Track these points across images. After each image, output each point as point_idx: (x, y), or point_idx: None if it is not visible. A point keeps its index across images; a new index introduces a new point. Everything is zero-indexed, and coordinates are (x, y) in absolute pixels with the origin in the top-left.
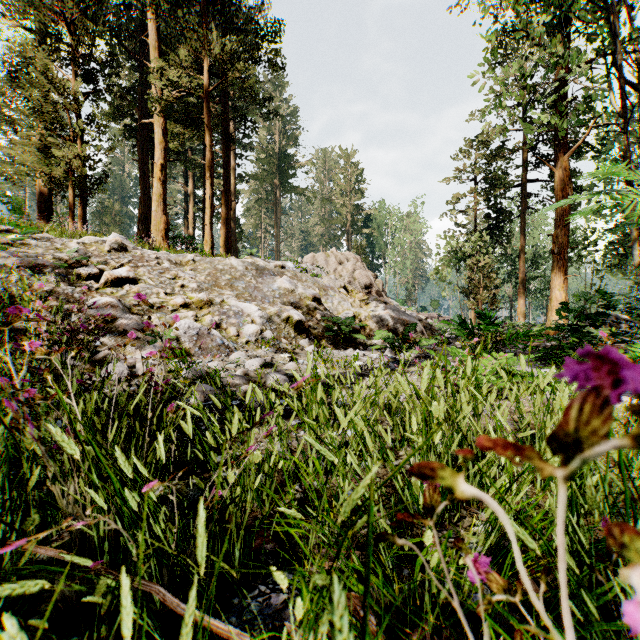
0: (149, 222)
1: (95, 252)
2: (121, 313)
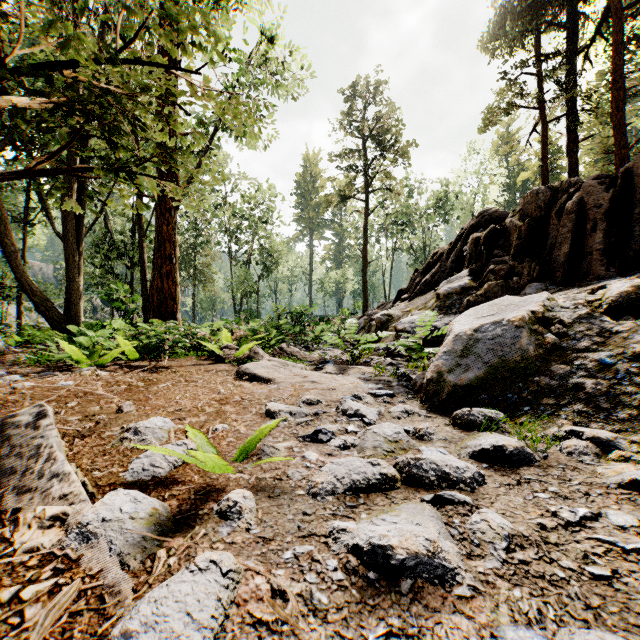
0: None
1: None
2: None
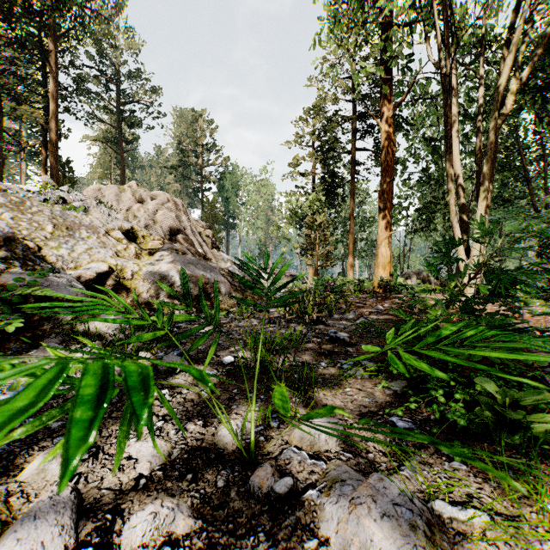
0: None
1: None
2: None
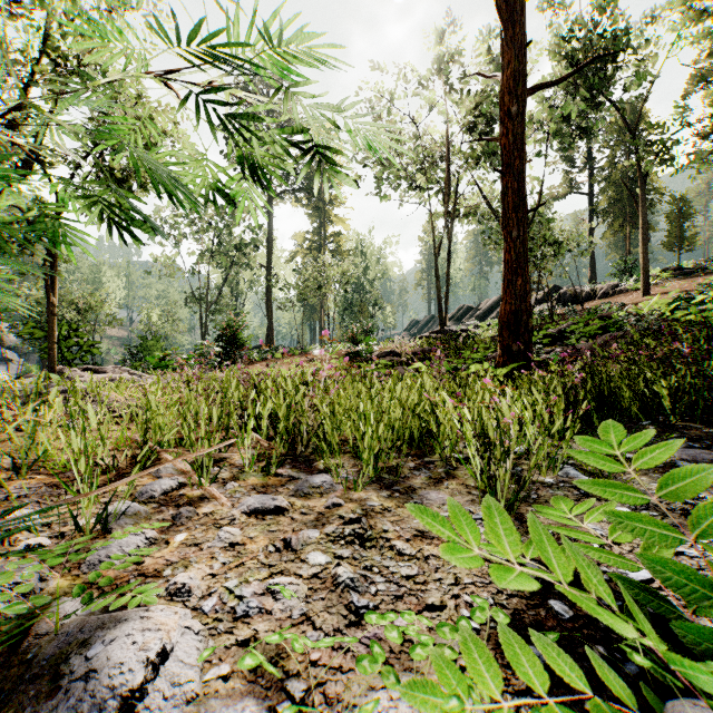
0: None
1: None
2: None
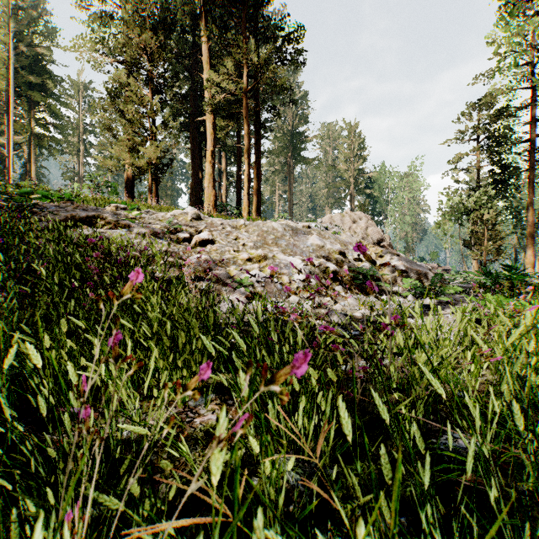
0: (198, 195)
1: (182, 221)
2: (214, 266)
